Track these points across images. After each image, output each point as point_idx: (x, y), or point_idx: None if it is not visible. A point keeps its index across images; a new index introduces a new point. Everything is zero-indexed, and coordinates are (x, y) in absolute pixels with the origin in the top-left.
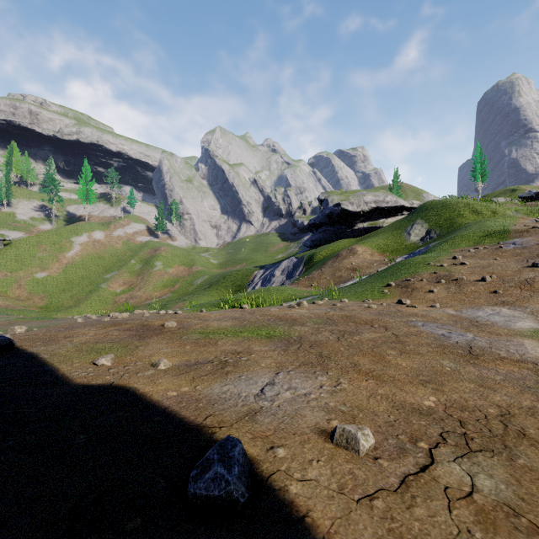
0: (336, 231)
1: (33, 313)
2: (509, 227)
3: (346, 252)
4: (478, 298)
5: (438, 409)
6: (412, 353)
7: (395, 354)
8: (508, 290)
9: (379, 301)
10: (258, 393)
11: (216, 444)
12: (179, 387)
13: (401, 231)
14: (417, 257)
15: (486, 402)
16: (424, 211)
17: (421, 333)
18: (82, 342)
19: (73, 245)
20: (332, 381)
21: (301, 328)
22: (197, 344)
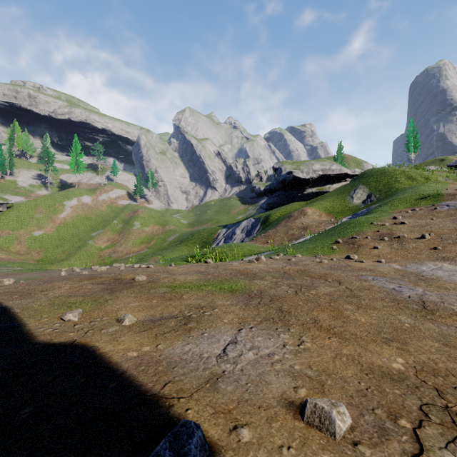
0: (288, 195)
1: (30, 265)
2: (441, 191)
3: (297, 213)
4: (420, 254)
5: (409, 374)
6: (368, 308)
7: (352, 309)
8: (447, 247)
9: (329, 257)
10: (220, 354)
11: (170, 432)
12: (141, 346)
13: (345, 195)
14: (361, 217)
15: (456, 364)
16: (365, 178)
17: (373, 288)
18: (56, 295)
19: (65, 208)
20: (294, 340)
21: (261, 281)
22: (163, 298)
